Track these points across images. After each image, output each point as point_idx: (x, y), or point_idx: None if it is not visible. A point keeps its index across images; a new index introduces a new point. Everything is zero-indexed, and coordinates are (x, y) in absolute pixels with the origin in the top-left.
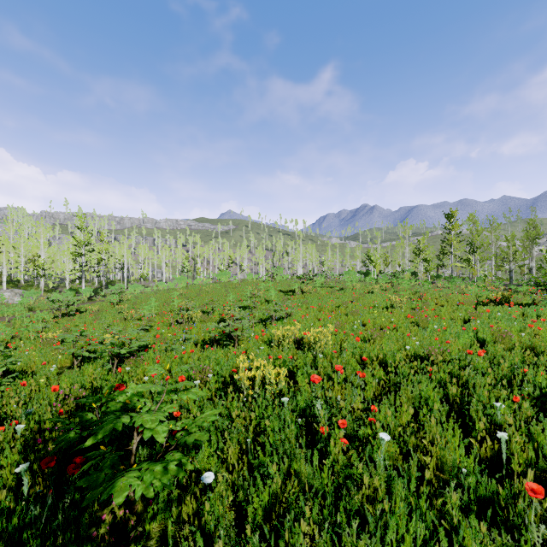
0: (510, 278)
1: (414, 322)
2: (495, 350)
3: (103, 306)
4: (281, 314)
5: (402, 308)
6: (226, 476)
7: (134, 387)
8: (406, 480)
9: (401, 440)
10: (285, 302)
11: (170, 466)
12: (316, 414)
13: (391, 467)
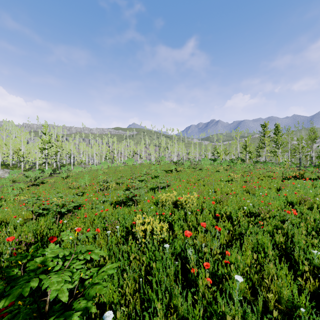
0: (300, 162)
1: (246, 190)
2: (300, 209)
3: (57, 179)
4: (164, 185)
5: (238, 181)
6: (124, 309)
7: (52, 247)
8: (259, 319)
9: (247, 277)
10: (166, 177)
11: (74, 317)
12: (188, 257)
13: (242, 298)
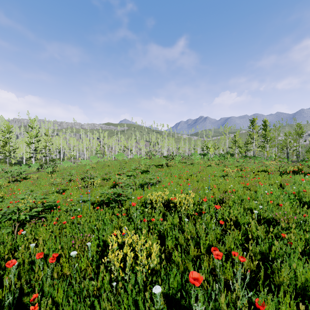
0: (288, 157)
1: (245, 187)
2: None
3: (42, 175)
4: (154, 182)
5: (233, 177)
6: None
7: None
8: None
9: None
10: (156, 173)
11: None
12: (192, 308)
13: None
